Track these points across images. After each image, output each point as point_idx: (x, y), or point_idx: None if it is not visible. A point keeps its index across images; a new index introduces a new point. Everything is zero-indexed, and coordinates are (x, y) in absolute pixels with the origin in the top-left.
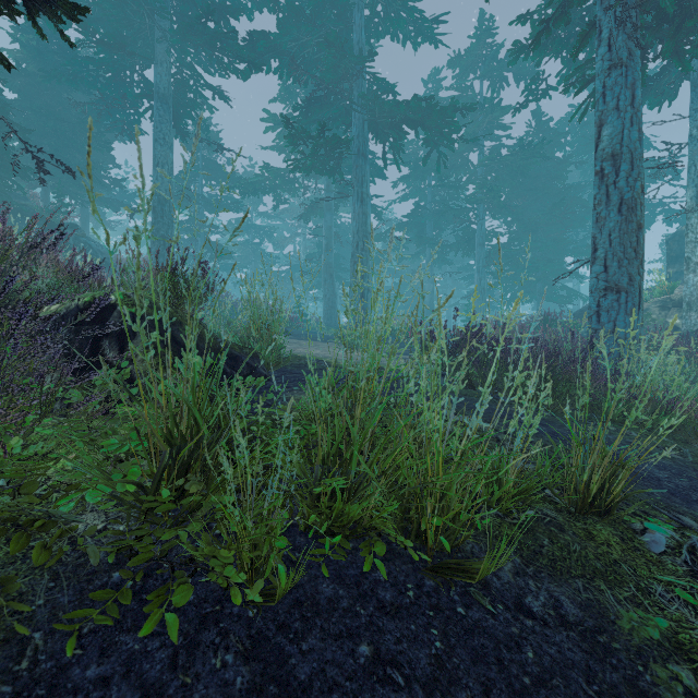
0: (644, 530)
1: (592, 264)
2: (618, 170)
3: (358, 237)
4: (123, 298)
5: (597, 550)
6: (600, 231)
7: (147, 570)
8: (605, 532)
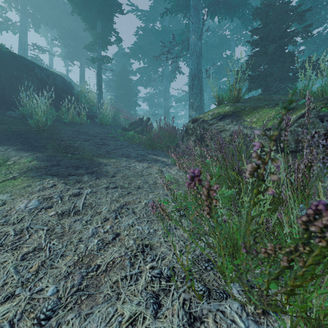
0: None
1: None
2: None
3: None
4: None
5: None
6: None
7: None
8: None
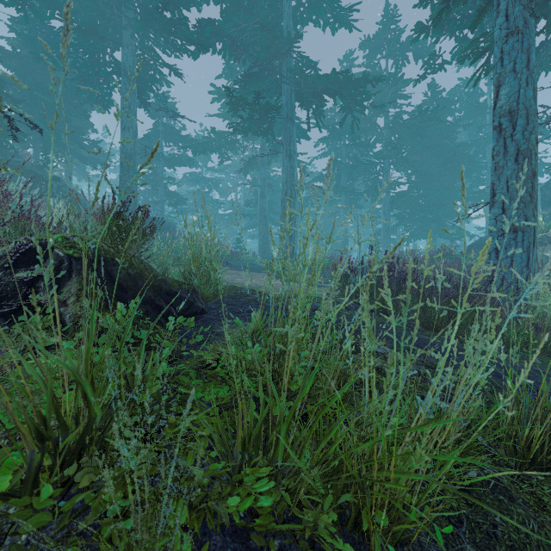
0: None
1: (491, 207)
2: (515, 125)
3: (286, 186)
4: (62, 240)
5: None
6: (498, 178)
7: None
8: None
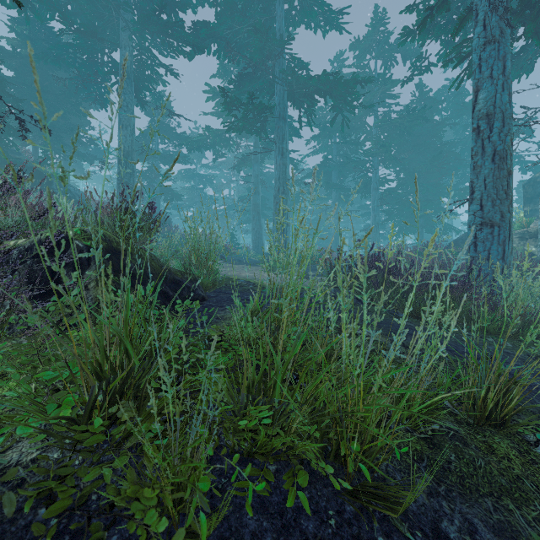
0: (537, 442)
1: (470, 204)
2: (492, 127)
3: (279, 183)
4: (80, 233)
5: (499, 465)
6: (477, 177)
7: (74, 505)
8: (504, 445)
